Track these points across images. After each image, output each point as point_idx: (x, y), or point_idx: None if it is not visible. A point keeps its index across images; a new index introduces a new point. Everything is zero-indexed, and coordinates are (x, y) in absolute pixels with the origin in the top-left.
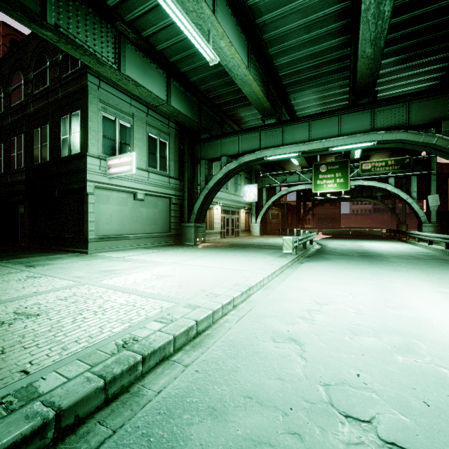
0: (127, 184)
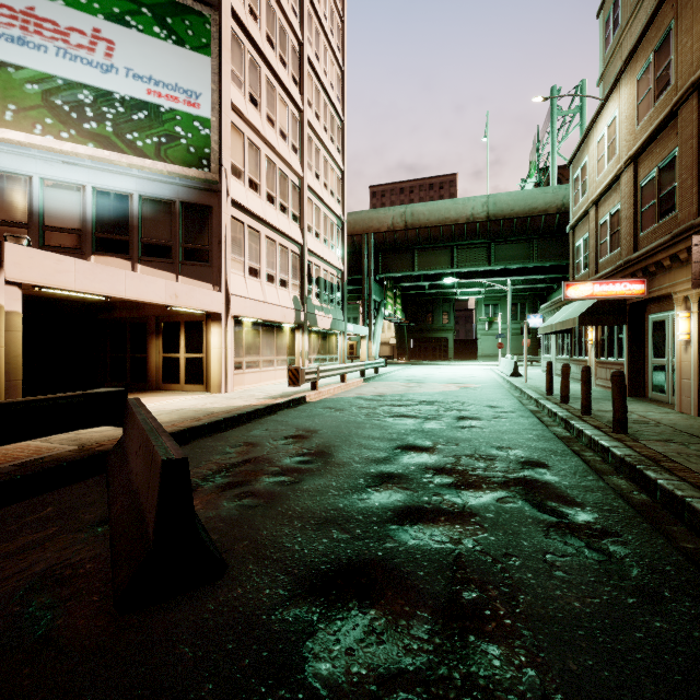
0: (496, 332)
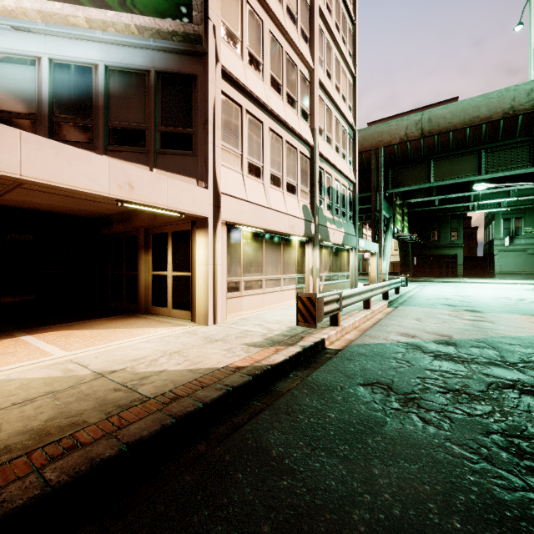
0: (519, 247)
